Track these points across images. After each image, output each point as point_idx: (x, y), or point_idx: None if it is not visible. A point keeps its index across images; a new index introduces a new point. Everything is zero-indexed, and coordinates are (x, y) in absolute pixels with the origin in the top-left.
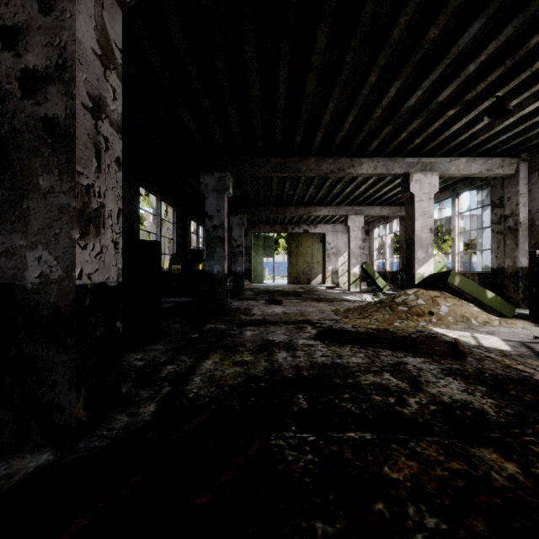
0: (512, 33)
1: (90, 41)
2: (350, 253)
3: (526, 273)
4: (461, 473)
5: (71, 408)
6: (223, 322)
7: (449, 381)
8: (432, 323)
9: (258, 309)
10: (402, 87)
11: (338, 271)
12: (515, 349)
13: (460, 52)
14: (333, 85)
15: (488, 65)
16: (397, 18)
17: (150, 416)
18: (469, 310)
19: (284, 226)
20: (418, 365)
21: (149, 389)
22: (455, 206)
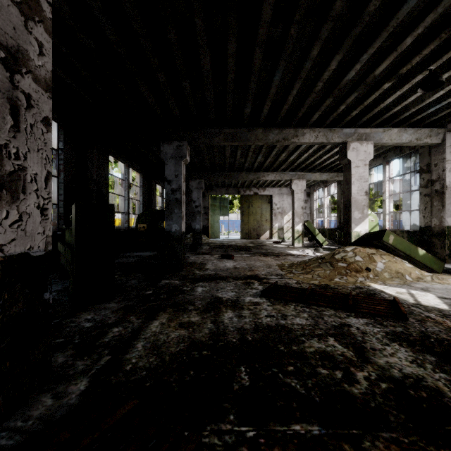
0: (449, 5)
1: None
2: (294, 213)
3: None
4: None
5: None
6: (178, 278)
7: (395, 349)
8: (369, 279)
9: (212, 264)
10: (342, 61)
11: (284, 228)
12: None
13: (398, 26)
14: (279, 59)
15: (424, 39)
16: None
17: (77, 398)
18: (403, 266)
19: (237, 190)
20: (361, 327)
21: (87, 359)
22: (386, 172)
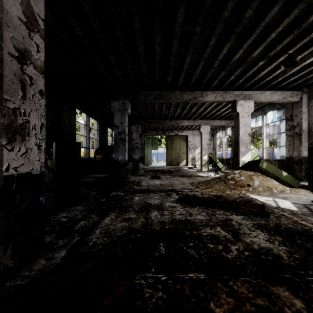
0: (298, 13)
1: (16, 12)
2: (202, 148)
3: (306, 160)
4: (264, 308)
5: (0, 259)
6: (122, 191)
7: (258, 233)
8: (249, 192)
9: (145, 182)
10: (231, 47)
11: (195, 158)
12: (300, 210)
13: (266, 26)
14: (189, 46)
15: (283, 34)
16: (226, 3)
17: (60, 260)
18: (272, 183)
19: (163, 132)
20: (239, 221)
21: (65, 239)
22: (264, 120)
